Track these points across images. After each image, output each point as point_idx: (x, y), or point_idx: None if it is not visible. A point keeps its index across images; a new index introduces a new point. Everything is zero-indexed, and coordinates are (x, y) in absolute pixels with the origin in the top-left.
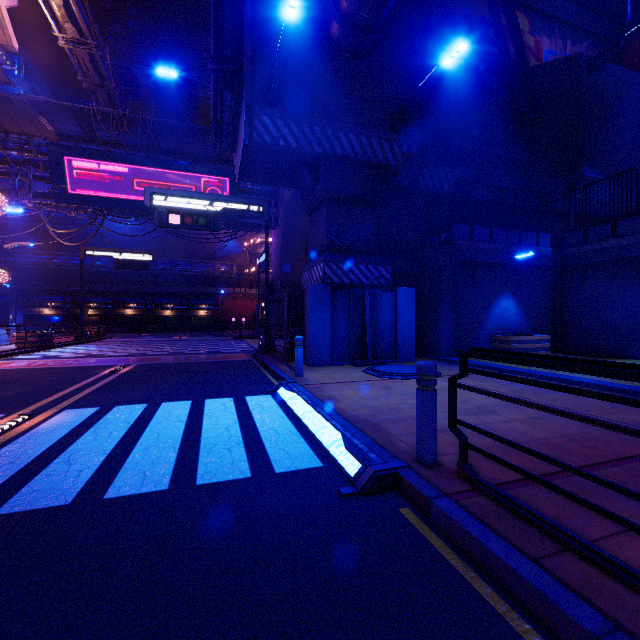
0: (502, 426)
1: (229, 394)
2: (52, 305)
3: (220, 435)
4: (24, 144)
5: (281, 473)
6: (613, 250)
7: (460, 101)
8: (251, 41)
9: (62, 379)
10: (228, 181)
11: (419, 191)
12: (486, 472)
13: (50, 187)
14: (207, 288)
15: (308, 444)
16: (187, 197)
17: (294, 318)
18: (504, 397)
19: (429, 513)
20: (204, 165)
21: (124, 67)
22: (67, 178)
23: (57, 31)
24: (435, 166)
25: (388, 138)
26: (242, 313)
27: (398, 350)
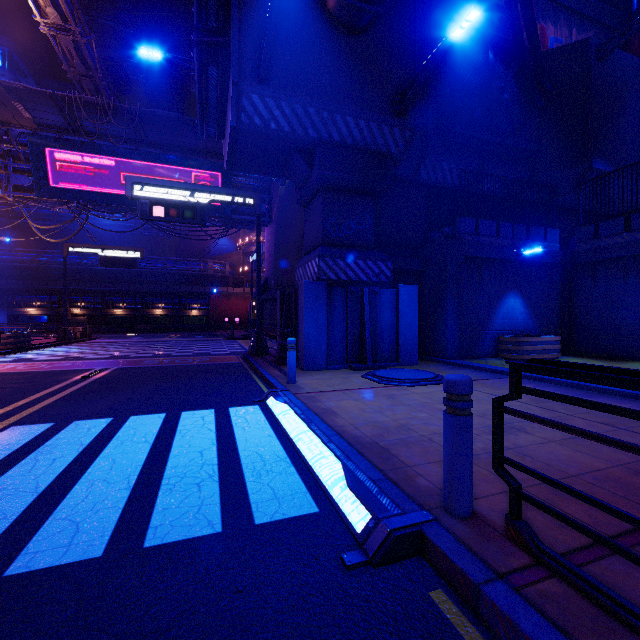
0: (539, 450)
1: (211, 405)
2: (38, 304)
3: (191, 463)
4: (3, 134)
5: (262, 525)
6: (627, 245)
7: (464, 86)
8: (238, 11)
9: (25, 386)
10: (220, 176)
11: (420, 183)
12: (544, 529)
13: (31, 180)
14: (199, 287)
15: (300, 476)
16: (172, 188)
17: (287, 318)
18: (591, 435)
19: (476, 606)
20: (194, 159)
21: (114, 60)
22: (49, 171)
23: (38, 16)
24: (438, 156)
25: (389, 122)
26: (235, 313)
27: (399, 352)
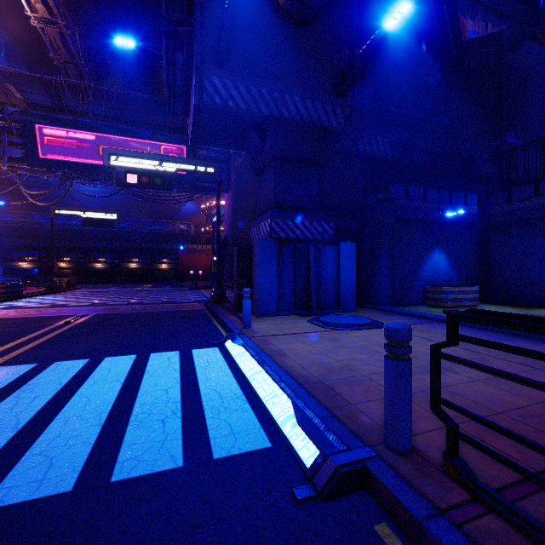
0: (467, 389)
1: (176, 347)
2: (29, 259)
3: (157, 400)
4: None
5: (220, 459)
6: (536, 208)
7: (396, 71)
8: (201, 4)
9: (14, 330)
10: (185, 149)
11: (358, 154)
12: (478, 465)
13: (23, 152)
14: (168, 244)
15: (254, 412)
16: (144, 158)
17: (243, 271)
18: (527, 381)
19: (419, 540)
20: (164, 134)
21: (95, 50)
22: (38, 144)
23: (29, 11)
24: (373, 131)
25: (331, 102)
26: (199, 266)
27: (340, 301)
